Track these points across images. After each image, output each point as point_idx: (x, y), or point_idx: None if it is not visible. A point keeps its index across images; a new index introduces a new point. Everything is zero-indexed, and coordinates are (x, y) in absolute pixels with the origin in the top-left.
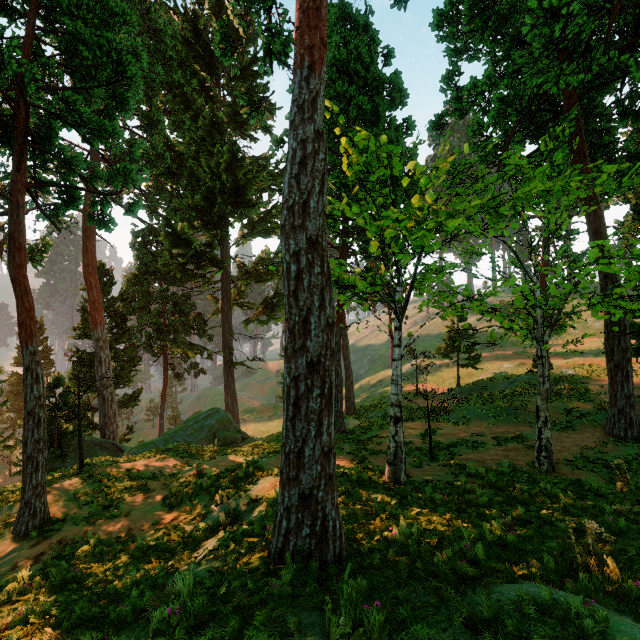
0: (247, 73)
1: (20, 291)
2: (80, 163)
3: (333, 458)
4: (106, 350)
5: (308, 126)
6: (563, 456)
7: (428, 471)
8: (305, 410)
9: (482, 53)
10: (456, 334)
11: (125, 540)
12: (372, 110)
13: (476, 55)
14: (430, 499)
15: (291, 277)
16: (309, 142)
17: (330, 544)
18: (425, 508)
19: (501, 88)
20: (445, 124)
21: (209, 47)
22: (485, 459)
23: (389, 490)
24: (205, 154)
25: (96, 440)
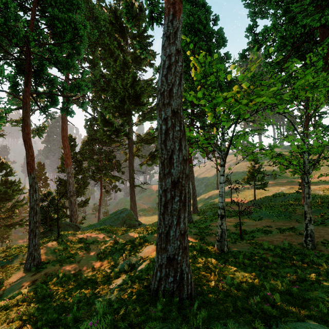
0: (141, 37)
1: (27, 146)
2: (57, 82)
3: (186, 237)
4: (72, 178)
5: (172, 47)
6: (320, 240)
7: (240, 246)
8: (170, 209)
9: (269, 14)
10: (253, 171)
11: (77, 275)
12: (207, 49)
13: (266, 15)
14: (242, 262)
15: (162, 133)
16: (173, 56)
17: (185, 287)
18: (239, 267)
19: (282, 30)
20: (248, 55)
21: (122, 25)
22: (272, 240)
23: (218, 256)
24: (120, 79)
25: (67, 223)
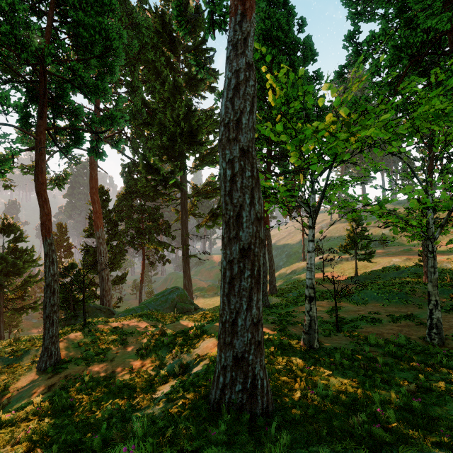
0: (198, 50)
1: (42, 201)
2: (82, 112)
3: (261, 328)
4: (104, 245)
5: (241, 59)
6: (451, 333)
7: (336, 340)
8: (238, 288)
9: (377, 16)
10: (354, 235)
11: (109, 379)
12: (289, 66)
13: (372, 17)
14: (340, 363)
15: (227, 180)
16: (241, 72)
17: (259, 399)
18: (336, 371)
19: (395, 37)
20: (347, 73)
21: (172, 34)
22: (382, 332)
23: (305, 354)
24: (169, 109)
25: (97, 306)
